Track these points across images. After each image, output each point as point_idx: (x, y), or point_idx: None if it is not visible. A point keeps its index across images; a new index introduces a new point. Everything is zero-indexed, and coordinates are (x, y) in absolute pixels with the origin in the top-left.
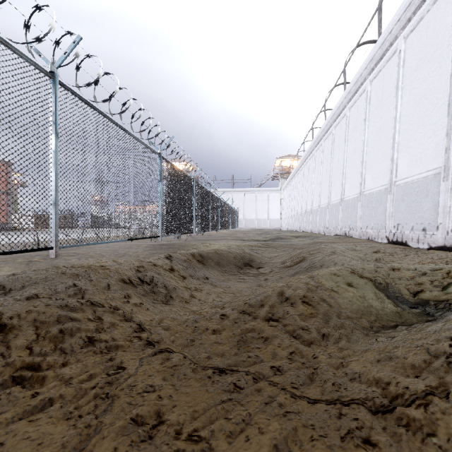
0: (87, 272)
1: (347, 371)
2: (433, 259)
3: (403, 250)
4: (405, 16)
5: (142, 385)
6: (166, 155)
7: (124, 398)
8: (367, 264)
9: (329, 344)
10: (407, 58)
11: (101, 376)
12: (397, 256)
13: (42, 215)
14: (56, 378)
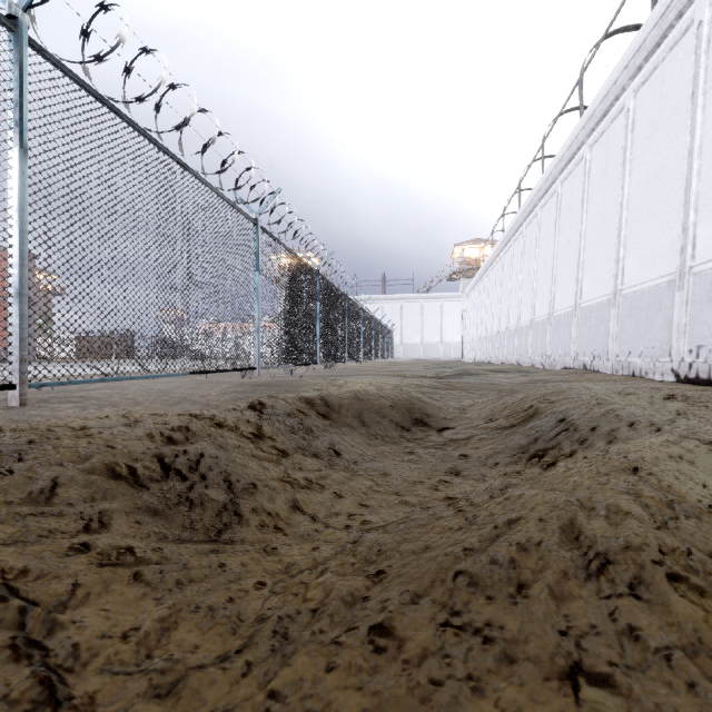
0: (27, 447)
1: None
2: None
3: None
4: None
5: None
6: (269, 226)
7: None
8: None
9: None
10: None
11: None
12: None
13: (86, 338)
14: None
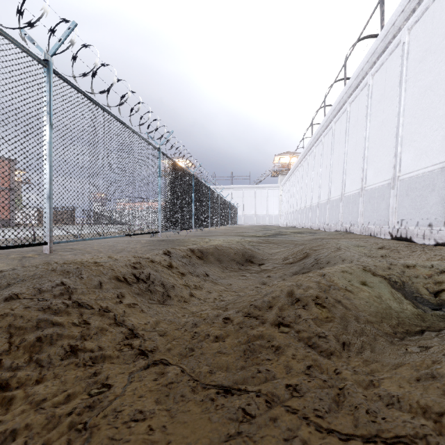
0: (78, 269)
1: (380, 392)
2: (442, 256)
3: (409, 246)
4: (409, 7)
5: (129, 411)
6: (165, 150)
7: (105, 431)
8: (379, 261)
9: (351, 355)
10: (411, 50)
11: (81, 396)
12: (403, 252)
13: None
14: (26, 401)
